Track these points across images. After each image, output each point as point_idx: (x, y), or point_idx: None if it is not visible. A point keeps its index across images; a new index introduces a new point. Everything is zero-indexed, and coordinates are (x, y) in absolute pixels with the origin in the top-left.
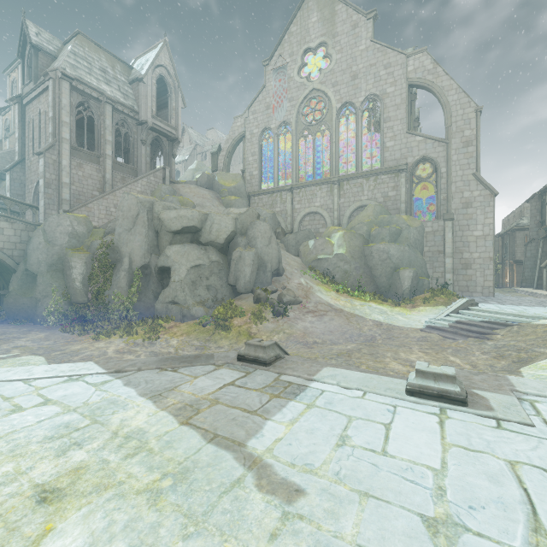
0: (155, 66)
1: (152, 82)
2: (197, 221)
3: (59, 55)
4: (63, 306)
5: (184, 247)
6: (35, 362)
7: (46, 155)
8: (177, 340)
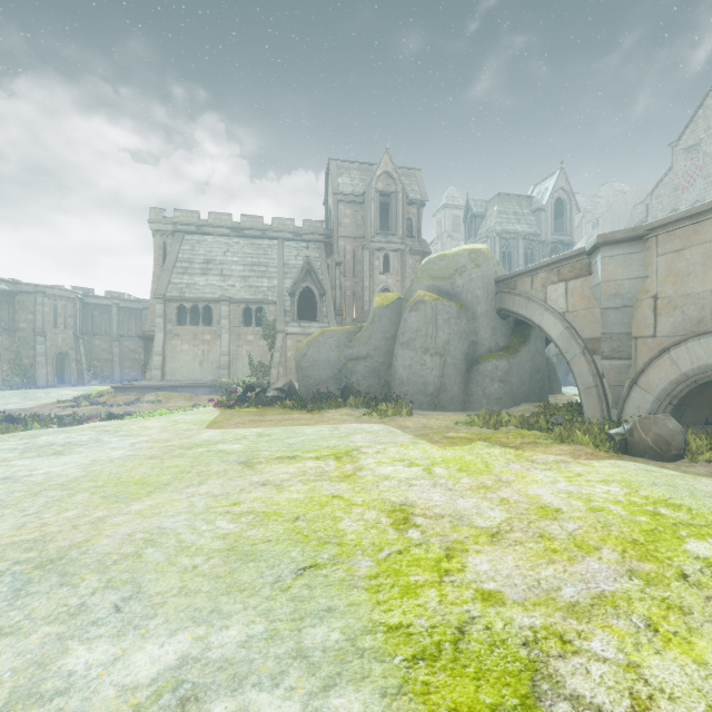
0: (553, 192)
1: (551, 207)
2: None
3: (487, 214)
4: None
5: None
6: None
7: None
8: None
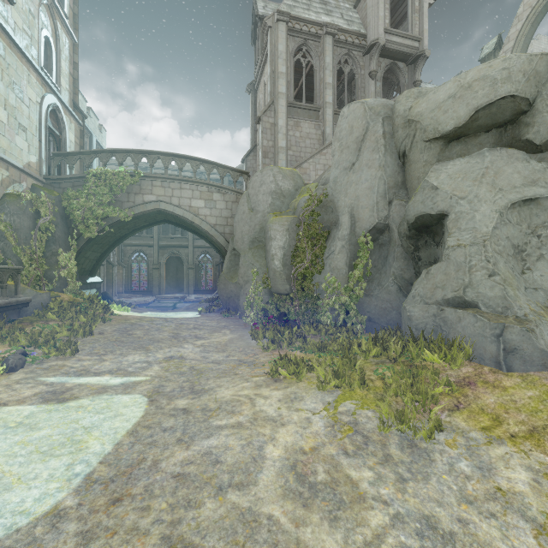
0: None
1: None
2: (520, 81)
3: None
4: (263, 296)
5: (479, 159)
6: (93, 440)
7: (263, 120)
8: (525, 467)
